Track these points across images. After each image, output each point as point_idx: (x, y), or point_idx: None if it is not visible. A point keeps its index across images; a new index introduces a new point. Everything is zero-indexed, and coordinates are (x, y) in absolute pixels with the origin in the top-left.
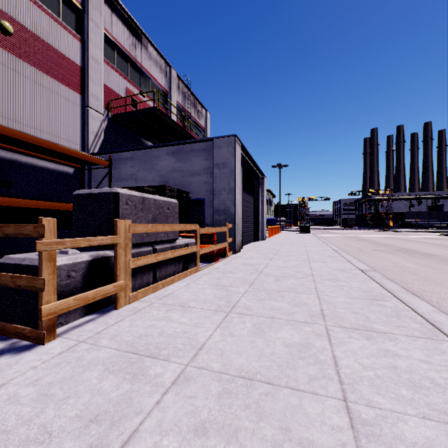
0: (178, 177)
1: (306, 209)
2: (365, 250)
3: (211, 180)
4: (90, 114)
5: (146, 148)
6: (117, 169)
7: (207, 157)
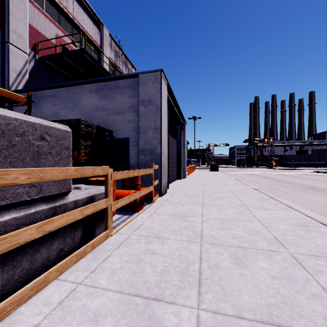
0: (102, 115)
1: (212, 152)
2: (276, 187)
3: (136, 119)
4: (11, 51)
5: (68, 84)
6: (39, 108)
7: (132, 95)
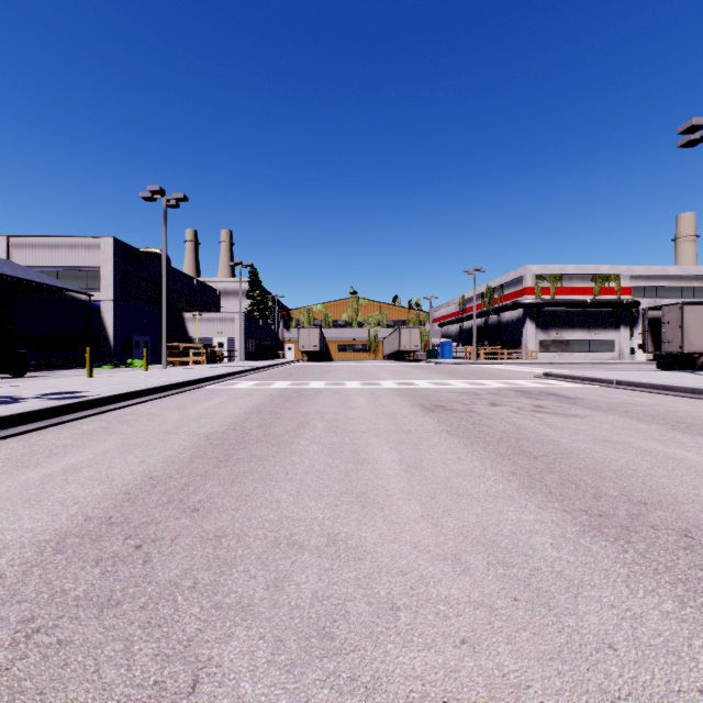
0: None
1: None
2: None
3: None
4: None
5: None
6: None
7: None
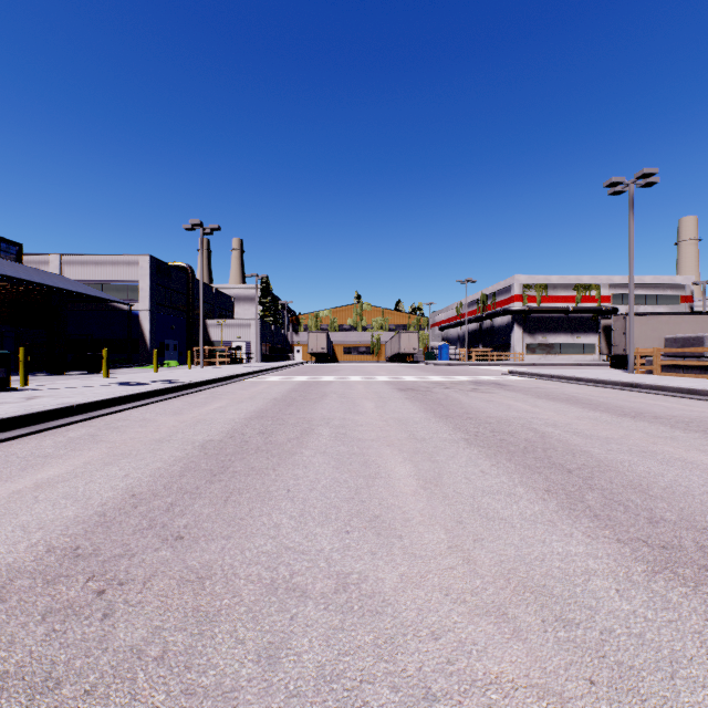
0: None
1: None
2: None
3: None
4: None
5: None
6: None
7: None
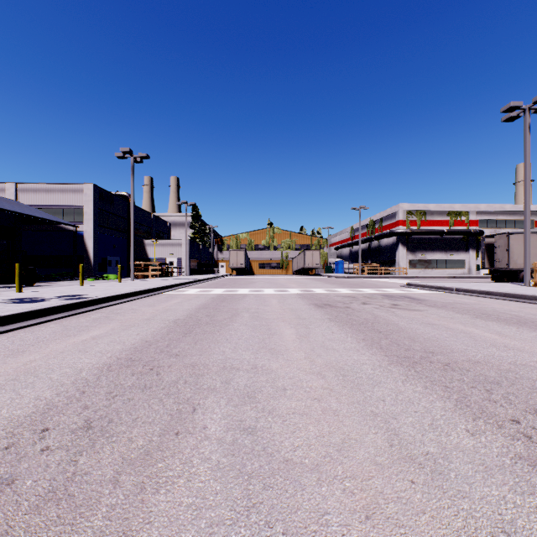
0: None
1: None
2: None
3: None
4: None
5: None
6: None
7: None
